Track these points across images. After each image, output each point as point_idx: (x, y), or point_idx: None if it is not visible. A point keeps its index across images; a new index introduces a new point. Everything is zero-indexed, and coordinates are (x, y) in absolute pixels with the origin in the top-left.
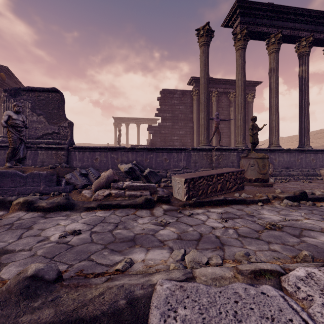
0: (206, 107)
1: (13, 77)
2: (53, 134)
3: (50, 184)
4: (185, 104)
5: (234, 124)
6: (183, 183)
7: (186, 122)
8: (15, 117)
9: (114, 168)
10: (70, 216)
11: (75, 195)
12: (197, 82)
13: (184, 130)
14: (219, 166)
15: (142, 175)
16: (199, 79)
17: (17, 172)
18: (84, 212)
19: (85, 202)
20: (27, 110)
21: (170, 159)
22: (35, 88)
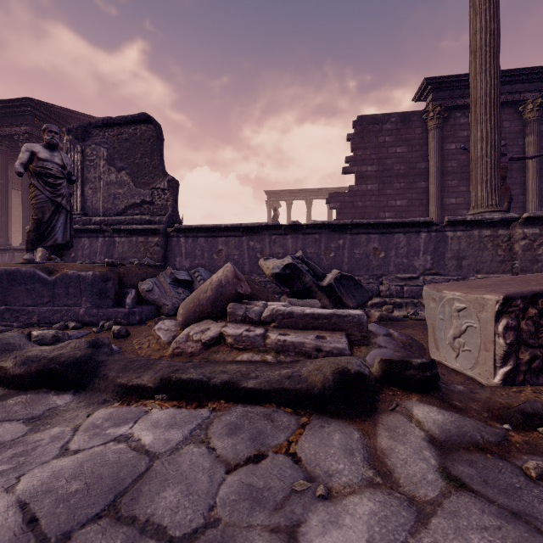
0: (491, 107)
1: None
2: (143, 205)
3: (101, 301)
4: (408, 142)
5: (537, 175)
6: (492, 311)
7: (411, 179)
8: (45, 156)
9: (256, 271)
10: (46, 424)
11: (146, 331)
12: (439, 90)
13: (405, 198)
14: (536, 267)
15: (318, 285)
16: (444, 80)
17: (36, 273)
18: (111, 406)
19: (134, 363)
20: (101, 163)
21: (389, 249)
22: (112, 119)
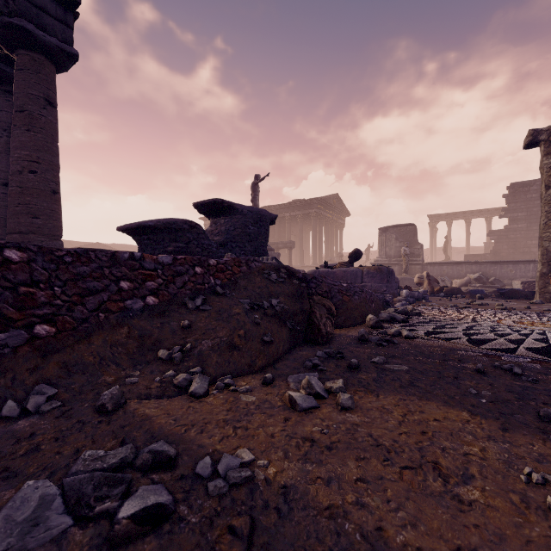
0: None
1: (339, 200)
2: (409, 254)
3: None
4: None
5: None
6: (520, 284)
7: None
8: (406, 250)
9: (459, 277)
10: None
11: None
12: None
13: None
14: None
15: (487, 281)
16: None
17: (411, 278)
18: None
19: None
20: (392, 240)
21: (516, 270)
22: (398, 225)
